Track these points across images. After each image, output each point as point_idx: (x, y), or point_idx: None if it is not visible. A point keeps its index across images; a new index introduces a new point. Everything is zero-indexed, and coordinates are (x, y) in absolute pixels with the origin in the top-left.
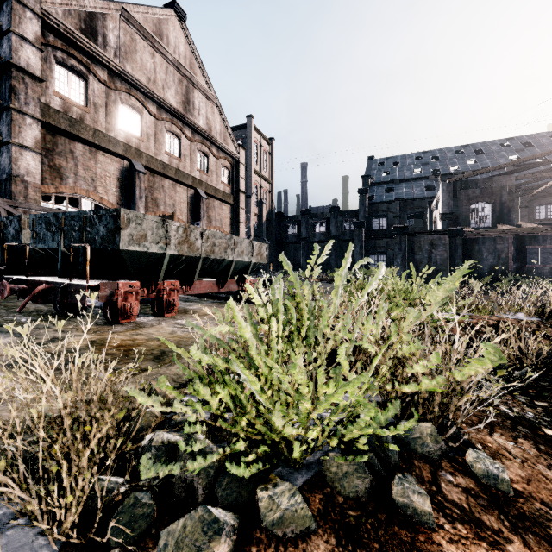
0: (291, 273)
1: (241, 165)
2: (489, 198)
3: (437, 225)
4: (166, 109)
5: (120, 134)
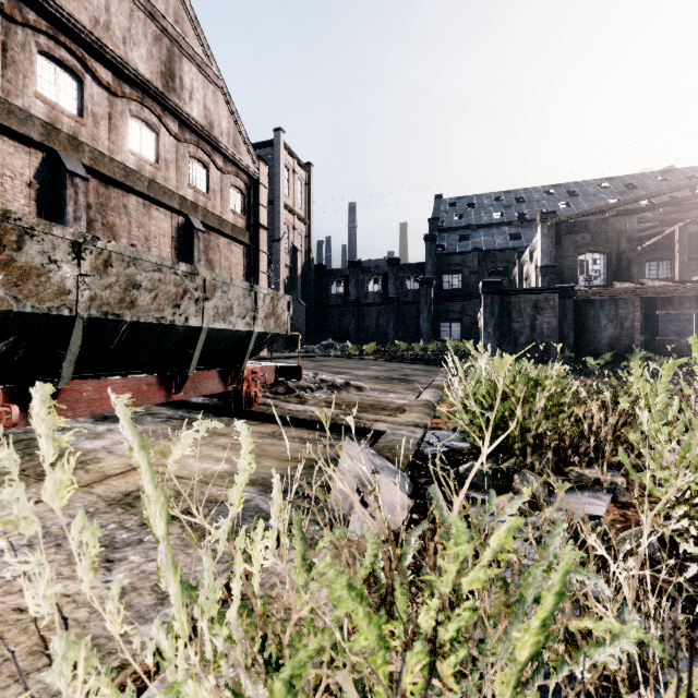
0: None
1: (262, 187)
2: (603, 247)
3: (531, 283)
4: (131, 80)
5: (35, 104)
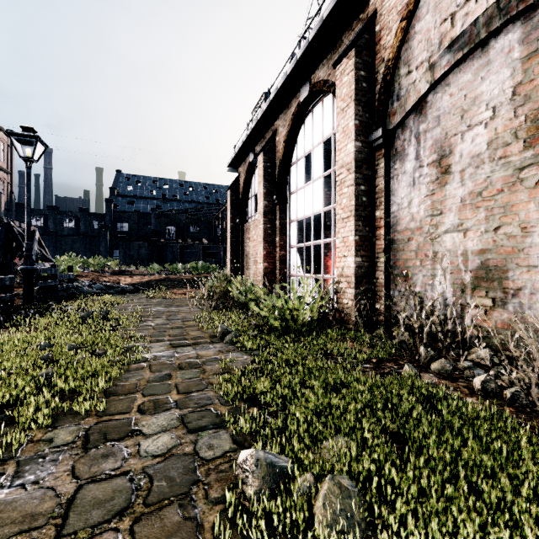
0: (67, 255)
1: None
2: (175, 225)
3: None
4: None
5: None
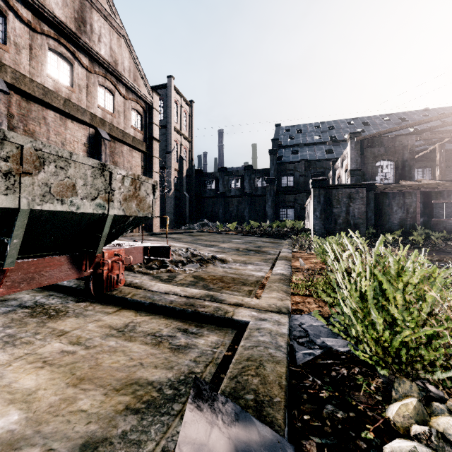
0: None
1: (155, 111)
2: (393, 156)
3: (342, 182)
4: (49, 20)
5: None
